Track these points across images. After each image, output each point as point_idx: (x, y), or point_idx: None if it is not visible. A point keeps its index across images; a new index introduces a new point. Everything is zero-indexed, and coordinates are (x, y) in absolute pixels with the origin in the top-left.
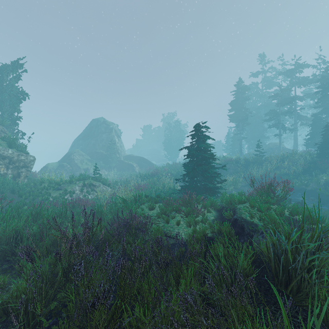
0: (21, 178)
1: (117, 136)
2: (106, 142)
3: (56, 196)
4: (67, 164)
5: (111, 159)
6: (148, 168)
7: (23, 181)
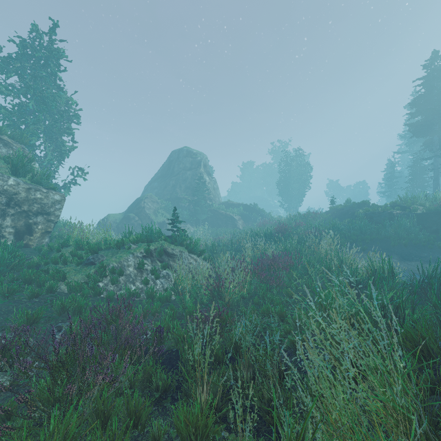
0: (36, 236)
1: (208, 174)
2: (191, 182)
3: (75, 283)
4: (135, 215)
5: (200, 207)
6: (262, 222)
7: (40, 241)
